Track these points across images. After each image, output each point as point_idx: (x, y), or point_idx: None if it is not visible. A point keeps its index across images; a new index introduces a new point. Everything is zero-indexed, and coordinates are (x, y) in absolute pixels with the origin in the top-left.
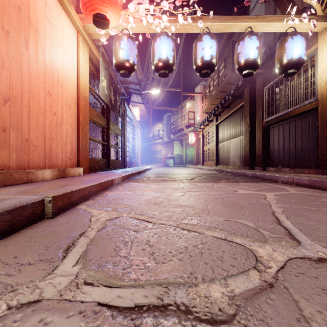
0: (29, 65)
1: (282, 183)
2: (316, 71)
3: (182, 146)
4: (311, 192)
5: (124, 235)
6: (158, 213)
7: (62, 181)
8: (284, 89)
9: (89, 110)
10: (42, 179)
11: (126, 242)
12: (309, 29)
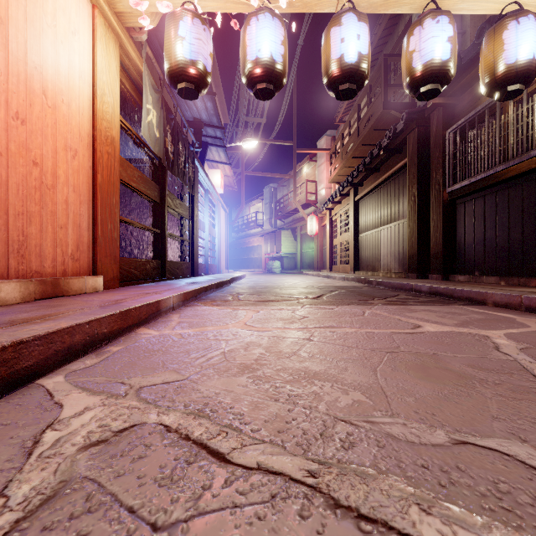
0: None
1: (496, 307)
2: None
3: (295, 240)
4: None
5: None
6: (250, 409)
7: (39, 306)
8: (486, 131)
9: (121, 165)
10: None
11: None
12: None
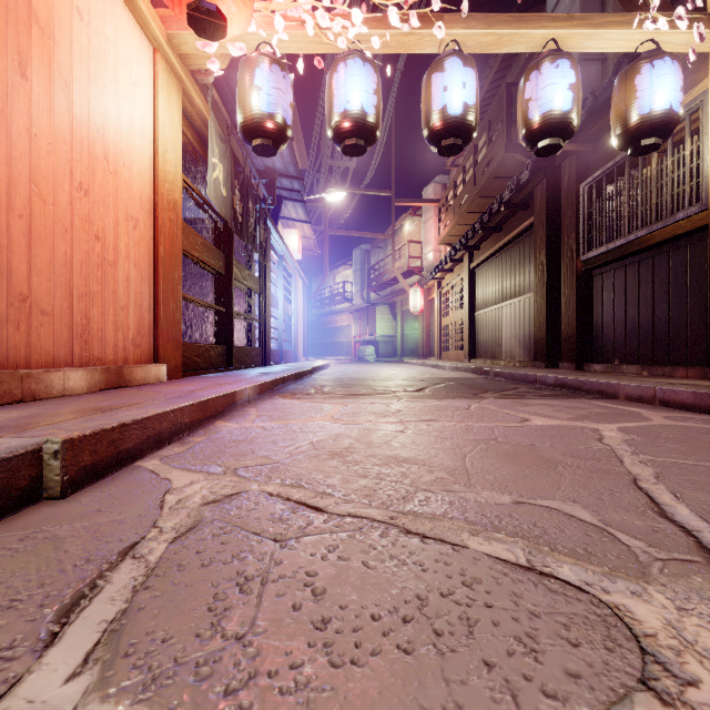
0: (31, 118)
1: (628, 401)
2: (704, 144)
3: (394, 318)
4: (704, 422)
5: (245, 553)
6: (341, 483)
7: (111, 396)
8: (627, 187)
9: (183, 232)
10: (61, 393)
11: (249, 581)
12: (690, 45)
